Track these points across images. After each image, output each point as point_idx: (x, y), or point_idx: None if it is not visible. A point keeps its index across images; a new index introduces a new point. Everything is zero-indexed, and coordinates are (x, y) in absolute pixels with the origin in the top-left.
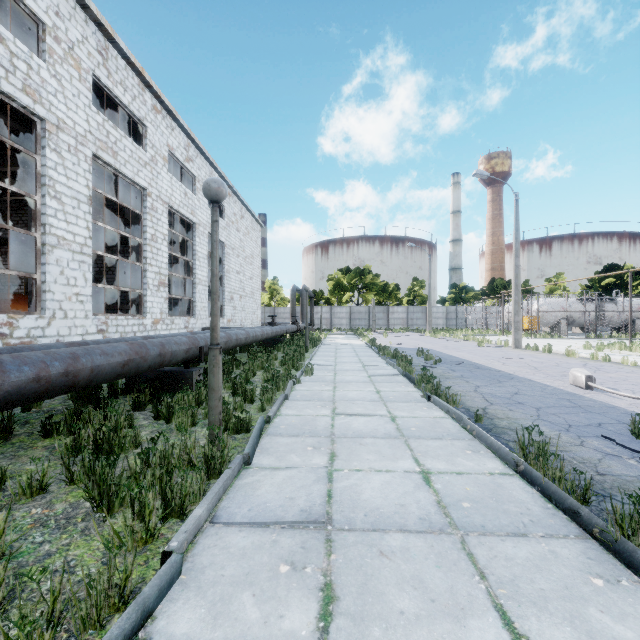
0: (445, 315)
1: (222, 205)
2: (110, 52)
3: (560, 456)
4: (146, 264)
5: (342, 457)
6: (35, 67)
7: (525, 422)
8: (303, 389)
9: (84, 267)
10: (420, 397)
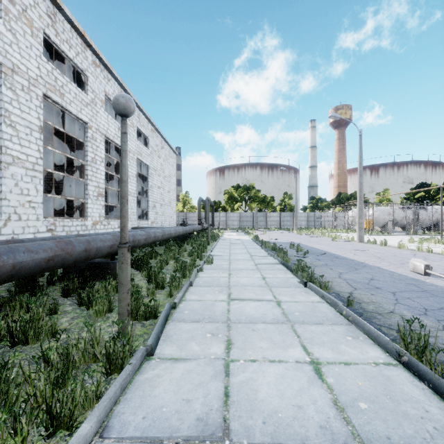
0: (306, 218)
1: (147, 138)
2: (58, 17)
3: None
4: (87, 180)
5: (237, 345)
6: None
7: (388, 306)
8: (205, 276)
9: (36, 181)
10: (297, 283)
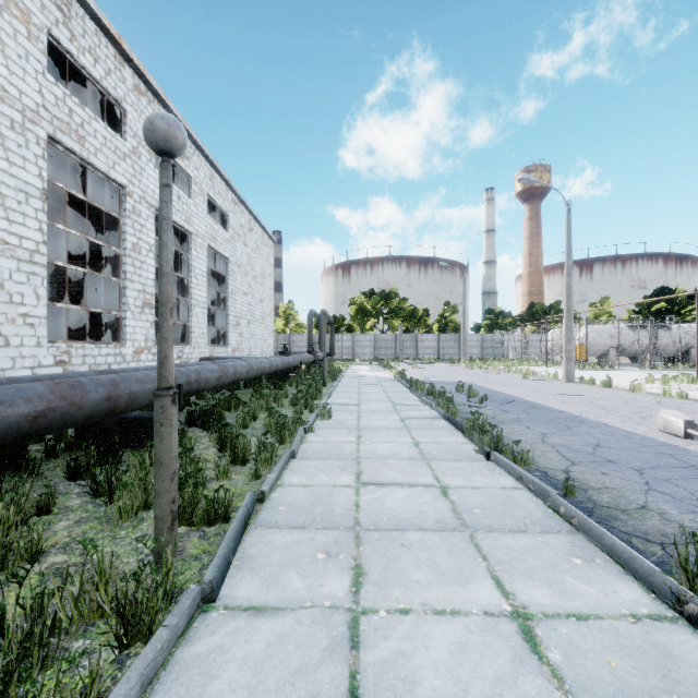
0: (480, 343)
1: (226, 214)
2: (74, 9)
3: None
4: (125, 280)
5: (374, 577)
6: None
7: (635, 496)
8: (317, 440)
9: (35, 280)
10: (474, 452)
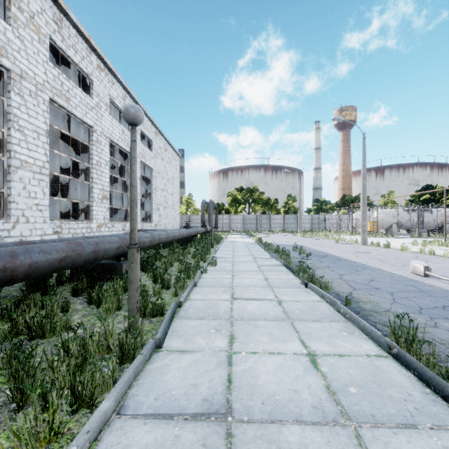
0: (310, 221)
1: (151, 141)
2: (64, 22)
3: (432, 343)
4: (92, 182)
5: (240, 339)
6: (2, 29)
7: (385, 305)
8: (208, 277)
9: (43, 184)
10: (299, 283)
